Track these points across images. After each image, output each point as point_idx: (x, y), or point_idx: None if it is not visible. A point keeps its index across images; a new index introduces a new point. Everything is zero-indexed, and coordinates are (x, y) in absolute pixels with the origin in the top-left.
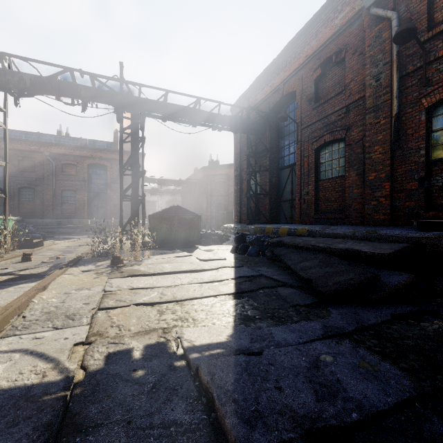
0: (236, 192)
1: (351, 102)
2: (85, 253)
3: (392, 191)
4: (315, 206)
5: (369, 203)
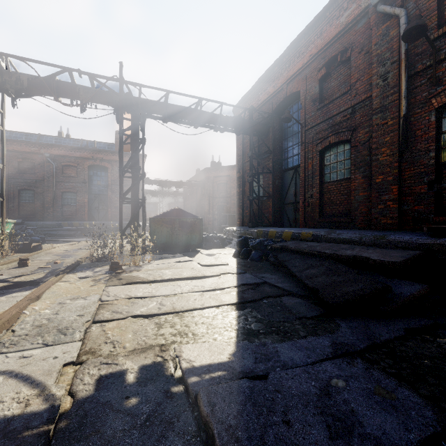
0: (238, 194)
1: (357, 102)
2: (83, 258)
3: (400, 194)
4: (320, 209)
5: (376, 206)
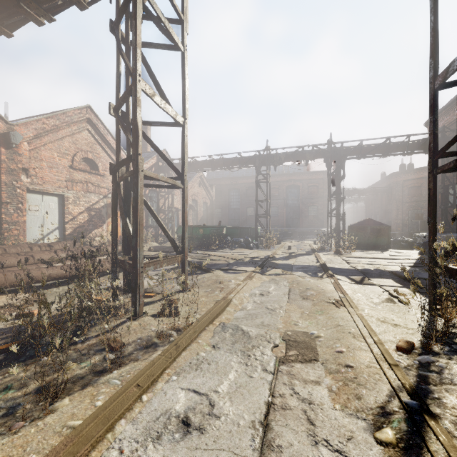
0: None
1: None
2: (313, 248)
3: None
4: None
5: None
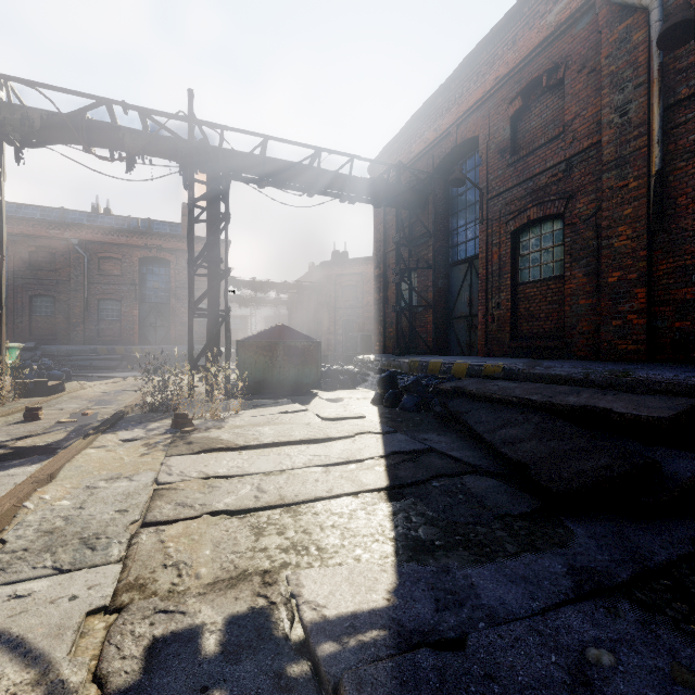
0: (377, 302)
1: (575, 152)
2: (130, 406)
3: (649, 302)
4: (512, 327)
5: (608, 322)
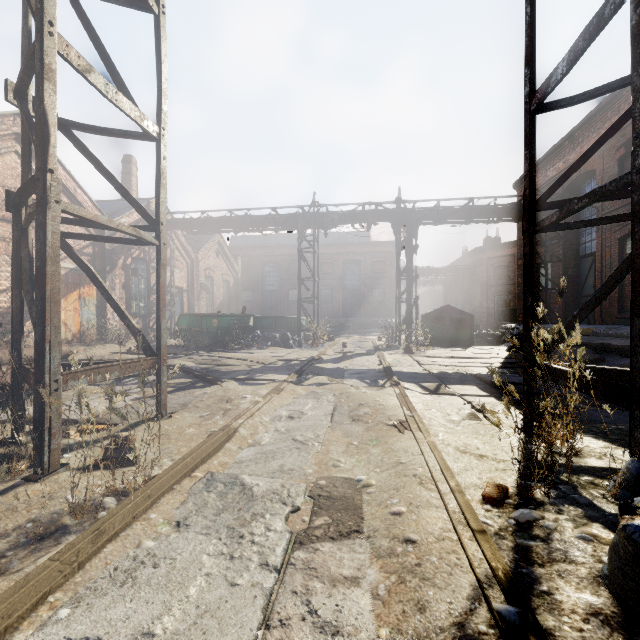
0: (520, 285)
1: None
2: (377, 345)
3: None
4: (620, 304)
5: None
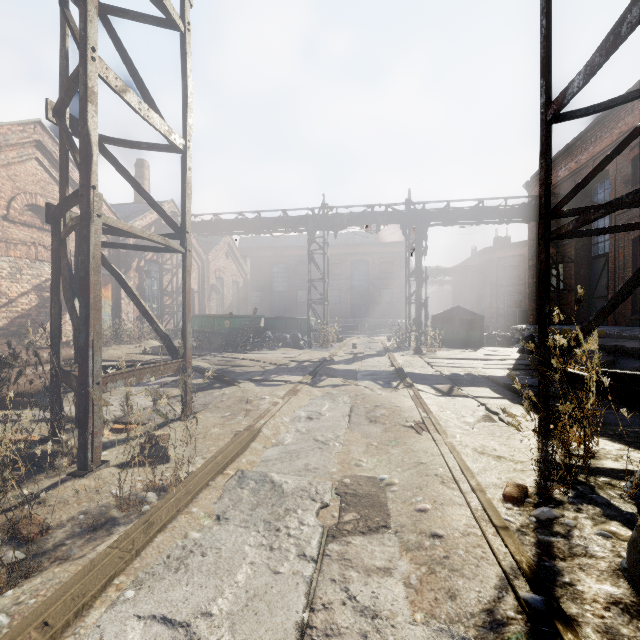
0: (531, 286)
1: None
2: (387, 346)
3: None
4: (633, 305)
5: None
